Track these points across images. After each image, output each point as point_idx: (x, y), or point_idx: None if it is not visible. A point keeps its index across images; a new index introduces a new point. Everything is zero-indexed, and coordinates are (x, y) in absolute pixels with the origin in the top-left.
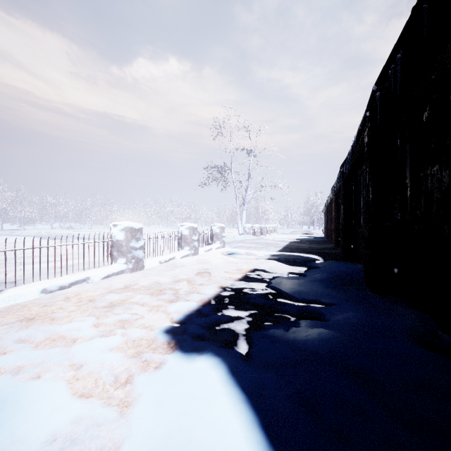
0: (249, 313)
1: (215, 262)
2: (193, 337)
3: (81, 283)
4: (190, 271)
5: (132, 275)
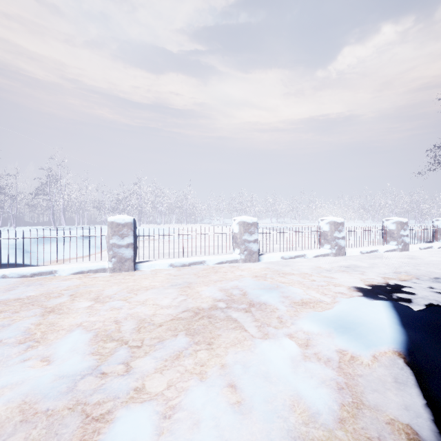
0: (440, 296)
1: (428, 259)
2: (376, 293)
3: (300, 257)
4: (391, 262)
5: (335, 258)
